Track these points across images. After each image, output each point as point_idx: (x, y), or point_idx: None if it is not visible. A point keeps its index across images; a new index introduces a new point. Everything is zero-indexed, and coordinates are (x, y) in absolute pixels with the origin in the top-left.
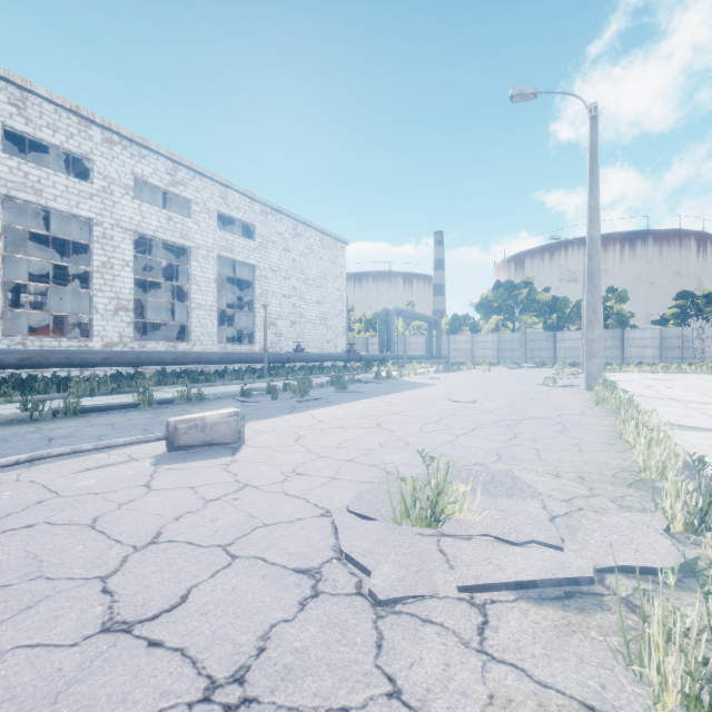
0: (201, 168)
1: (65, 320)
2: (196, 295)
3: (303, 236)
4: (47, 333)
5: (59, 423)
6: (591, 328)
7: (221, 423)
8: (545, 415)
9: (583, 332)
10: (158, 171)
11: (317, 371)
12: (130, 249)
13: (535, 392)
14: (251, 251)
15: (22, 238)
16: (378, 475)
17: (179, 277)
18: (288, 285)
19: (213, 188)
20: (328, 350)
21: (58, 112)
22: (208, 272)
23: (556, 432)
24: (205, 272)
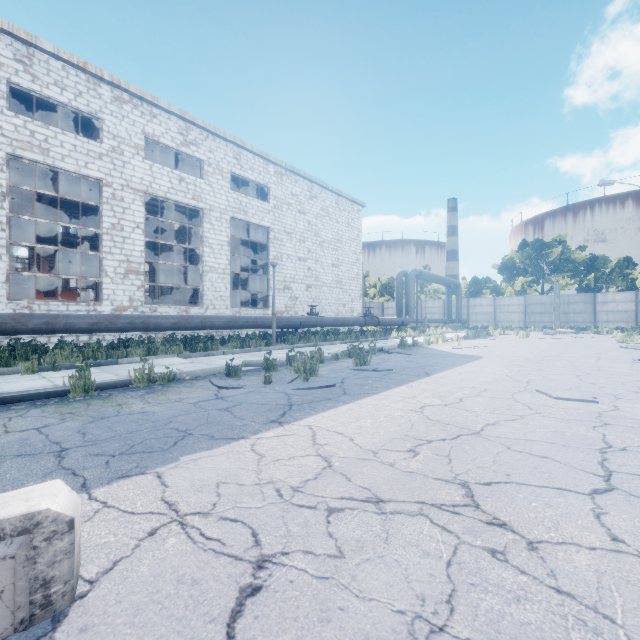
0: (214, 127)
1: None
2: (209, 258)
3: (318, 198)
4: (66, 297)
5: None
6: None
7: None
8: None
9: None
10: (170, 131)
11: (332, 336)
12: (141, 211)
13: None
14: (266, 214)
15: (70, 215)
16: None
17: None
18: (303, 248)
19: (226, 149)
20: (344, 315)
21: (66, 70)
22: (221, 234)
23: None
24: (218, 234)
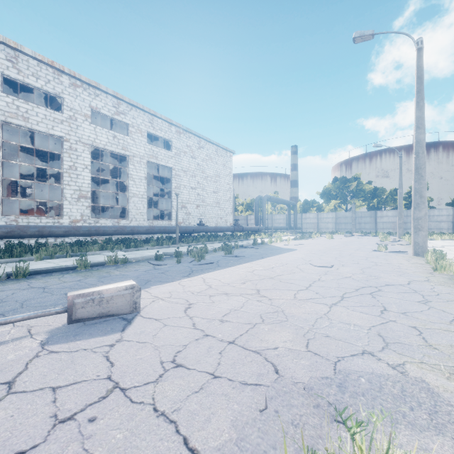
0: (136, 103)
1: (53, 205)
2: (132, 187)
3: (204, 148)
4: (35, 213)
5: (6, 285)
6: (418, 209)
7: (117, 296)
8: (397, 281)
9: (399, 211)
10: (107, 105)
11: (213, 238)
12: (88, 157)
13: (375, 257)
14: (170, 158)
15: (27, 153)
16: (263, 371)
17: (124, 176)
18: (194, 181)
19: (144, 116)
20: (221, 224)
21: (39, 66)
22: (141, 172)
23: (420, 303)
24: (138, 172)
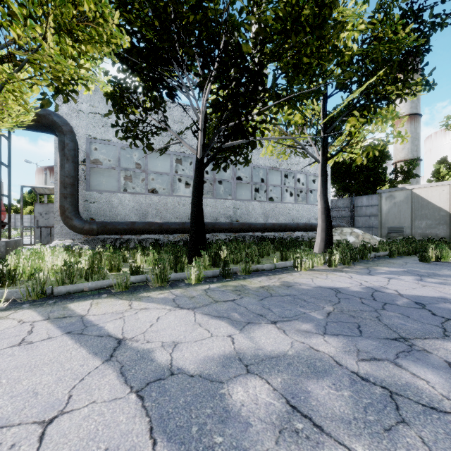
0: None
1: None
2: None
3: None
4: None
5: None
6: None
7: None
8: None
9: None
10: None
11: None
12: None
13: None
14: None
15: None
16: None
17: None
18: None
19: None
20: None
21: None
22: None
23: None
24: None
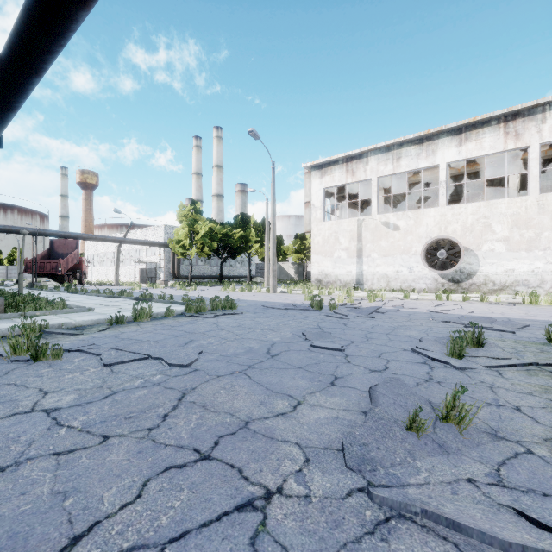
0: None
1: None
2: None
3: None
4: None
5: None
6: None
7: None
8: None
9: (18, 268)
10: None
11: None
12: None
13: None
14: None
15: None
16: None
17: None
18: None
19: None
20: None
21: None
22: None
23: None
24: None
